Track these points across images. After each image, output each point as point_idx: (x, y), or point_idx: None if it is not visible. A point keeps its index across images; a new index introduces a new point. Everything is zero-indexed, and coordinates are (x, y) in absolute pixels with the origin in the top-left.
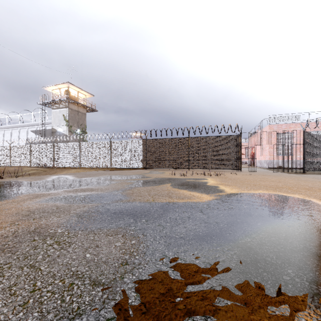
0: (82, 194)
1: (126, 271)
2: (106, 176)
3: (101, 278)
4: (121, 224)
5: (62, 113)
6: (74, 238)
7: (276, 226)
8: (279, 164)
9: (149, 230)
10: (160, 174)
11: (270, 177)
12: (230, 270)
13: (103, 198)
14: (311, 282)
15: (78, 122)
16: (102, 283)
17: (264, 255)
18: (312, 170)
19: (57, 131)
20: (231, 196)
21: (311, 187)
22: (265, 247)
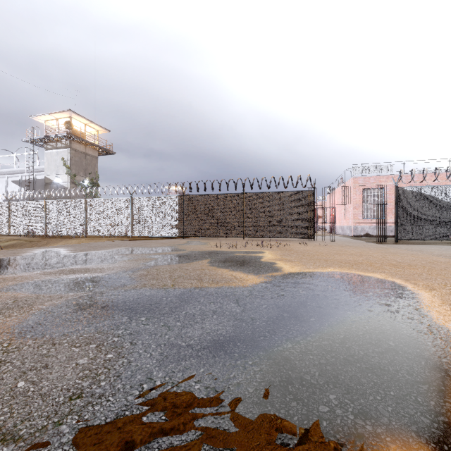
0: (67, 278)
1: (72, 411)
2: (120, 249)
3: (21, 426)
4: (104, 327)
5: (61, 155)
6: (14, 353)
7: (335, 322)
8: (366, 231)
9: (144, 336)
10: (201, 246)
11: (350, 248)
12: (243, 400)
13: (98, 283)
14: (357, 415)
15: (86, 169)
16: (17, 437)
17: (303, 370)
18: (406, 238)
19: (54, 182)
20: (289, 277)
21: (400, 263)
22: (308, 357)
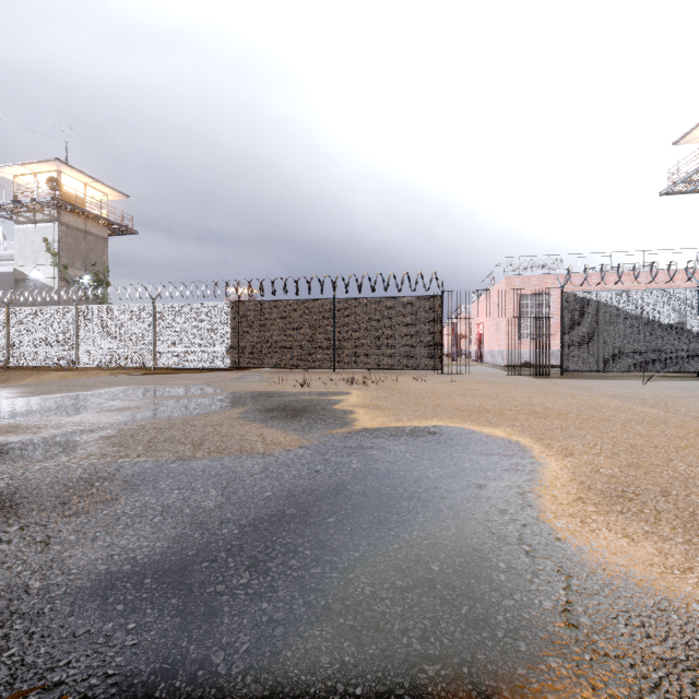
0: None
1: None
2: (114, 389)
3: None
4: None
5: (43, 233)
6: None
7: (366, 524)
8: (525, 358)
9: None
10: (256, 383)
11: (487, 386)
12: None
13: (3, 455)
14: None
15: (86, 257)
16: None
17: (224, 640)
18: (577, 370)
19: (30, 278)
20: (354, 437)
21: (546, 409)
22: (259, 607)
